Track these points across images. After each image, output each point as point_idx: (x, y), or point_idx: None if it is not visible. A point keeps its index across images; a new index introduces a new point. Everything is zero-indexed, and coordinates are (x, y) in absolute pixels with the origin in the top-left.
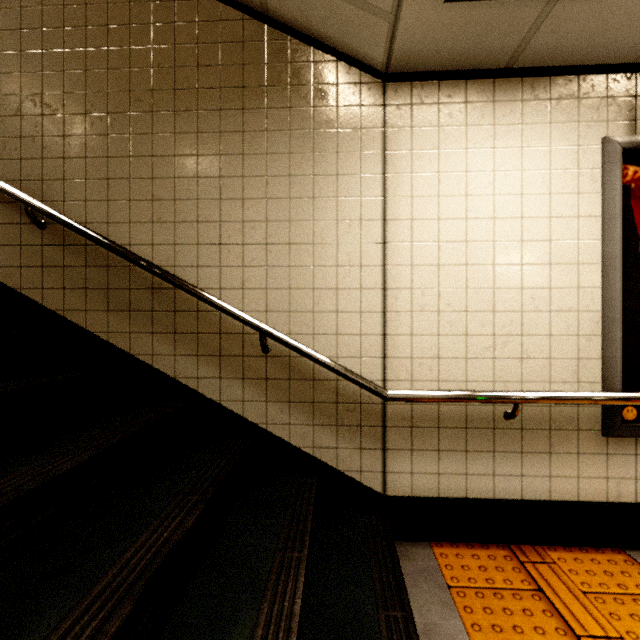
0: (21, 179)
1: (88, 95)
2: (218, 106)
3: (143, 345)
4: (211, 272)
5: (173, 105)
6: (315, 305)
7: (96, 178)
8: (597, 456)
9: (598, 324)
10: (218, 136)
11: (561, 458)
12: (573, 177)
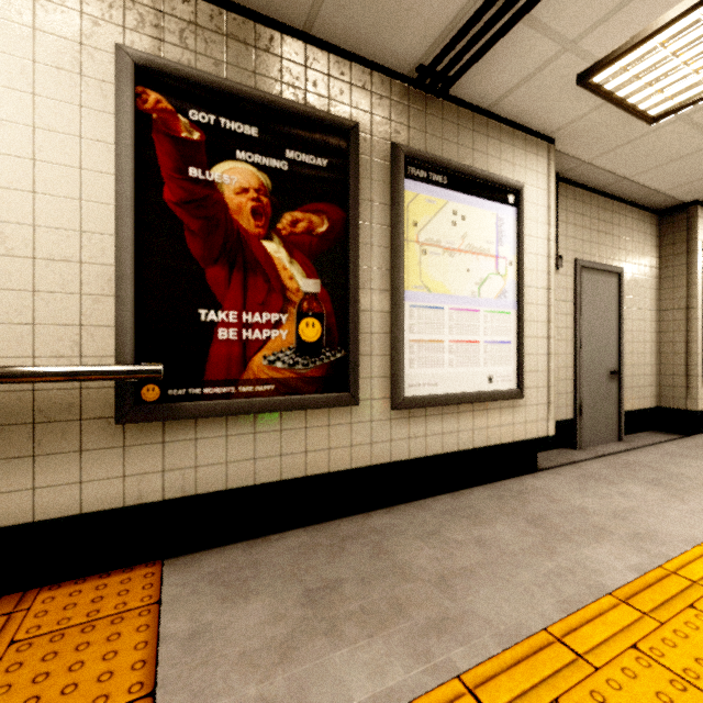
0: None
1: None
2: None
3: None
4: None
5: None
6: None
7: None
8: (110, 451)
9: (112, 282)
10: None
11: (54, 460)
12: (73, 83)
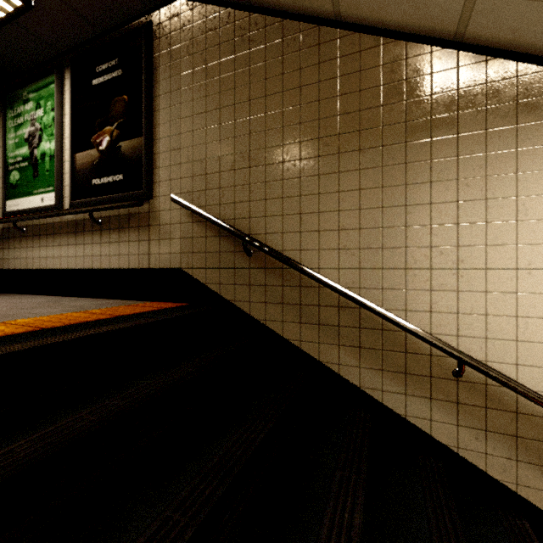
0: (234, 218)
1: (284, 147)
2: (403, 139)
3: (330, 355)
4: (396, 294)
5: (358, 144)
6: (519, 334)
7: (290, 214)
8: None
9: None
10: (403, 167)
11: None
12: None
